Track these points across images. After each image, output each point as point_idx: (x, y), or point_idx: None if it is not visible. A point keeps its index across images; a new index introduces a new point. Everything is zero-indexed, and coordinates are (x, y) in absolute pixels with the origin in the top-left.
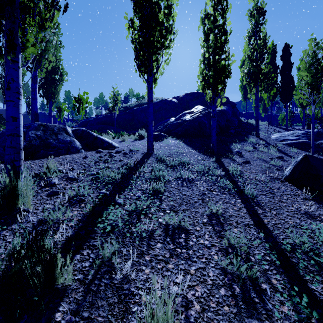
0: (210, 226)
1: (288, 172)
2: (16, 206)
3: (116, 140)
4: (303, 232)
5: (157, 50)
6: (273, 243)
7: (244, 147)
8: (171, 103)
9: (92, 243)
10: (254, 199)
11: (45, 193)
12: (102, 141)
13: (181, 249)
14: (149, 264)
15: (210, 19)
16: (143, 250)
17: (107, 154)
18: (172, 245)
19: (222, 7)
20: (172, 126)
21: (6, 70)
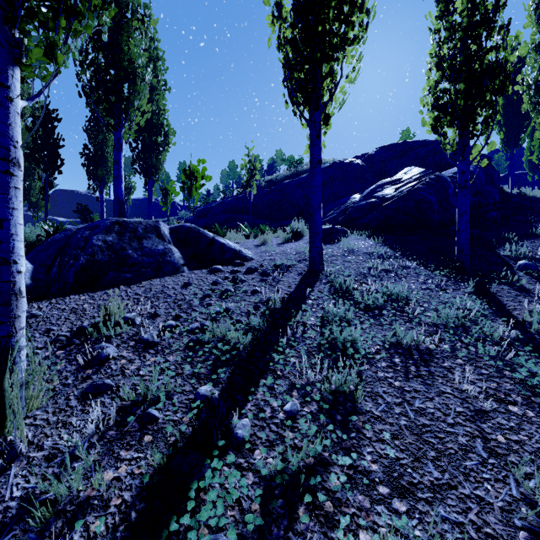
0: None
1: None
2: None
3: (251, 242)
4: None
5: (331, 51)
6: None
7: (536, 254)
8: (352, 167)
9: None
10: None
11: (79, 387)
12: (223, 247)
13: None
14: None
15: None
16: None
17: (230, 276)
18: None
19: None
20: (356, 211)
21: None
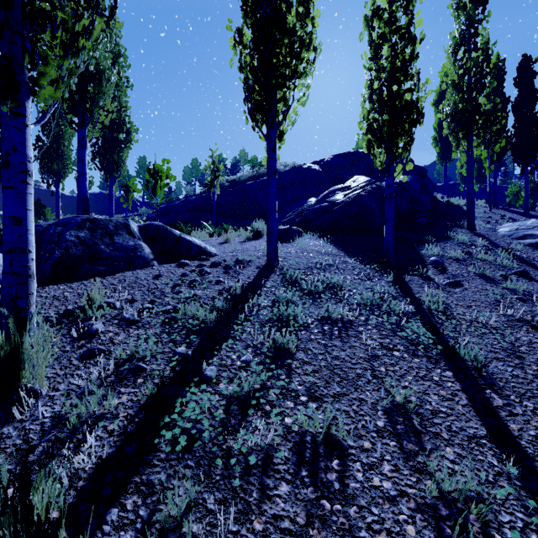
0: (393, 439)
1: None
2: (19, 382)
3: (215, 240)
4: None
5: (284, 81)
6: None
7: (446, 252)
8: (310, 172)
9: (147, 477)
10: (481, 370)
11: (77, 352)
12: (189, 244)
13: (333, 500)
14: None
15: (382, 17)
16: (250, 500)
17: (196, 269)
18: (312, 488)
19: None
20: (311, 213)
21: (2, 131)
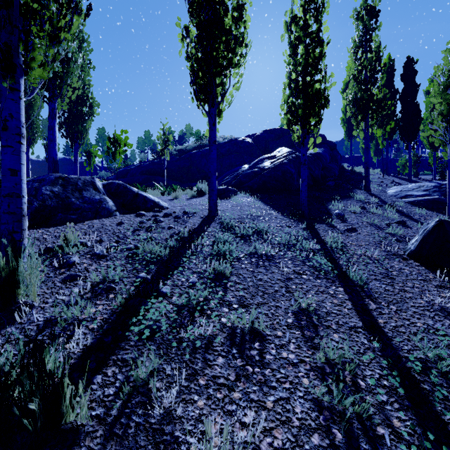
0: (298, 329)
1: (414, 246)
2: (16, 297)
3: (166, 197)
4: (438, 340)
5: (222, 70)
6: (394, 358)
7: (347, 207)
8: (244, 144)
9: (121, 356)
10: (364, 287)
11: (59, 278)
12: (145, 199)
13: (254, 366)
14: (204, 391)
15: (298, 24)
16: (196, 367)
17: (152, 219)
18: (240, 360)
19: (316, 6)
20: (244, 177)
21: (1, 102)
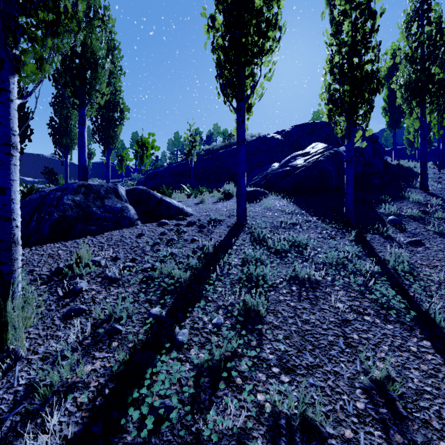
0: (376, 426)
1: None
2: (2, 344)
3: (192, 201)
4: None
5: (252, 58)
6: None
7: (403, 211)
8: (273, 141)
9: None
10: None
11: (61, 311)
12: (169, 205)
13: None
14: None
15: None
16: None
17: (174, 228)
18: None
19: None
20: (275, 176)
21: None
